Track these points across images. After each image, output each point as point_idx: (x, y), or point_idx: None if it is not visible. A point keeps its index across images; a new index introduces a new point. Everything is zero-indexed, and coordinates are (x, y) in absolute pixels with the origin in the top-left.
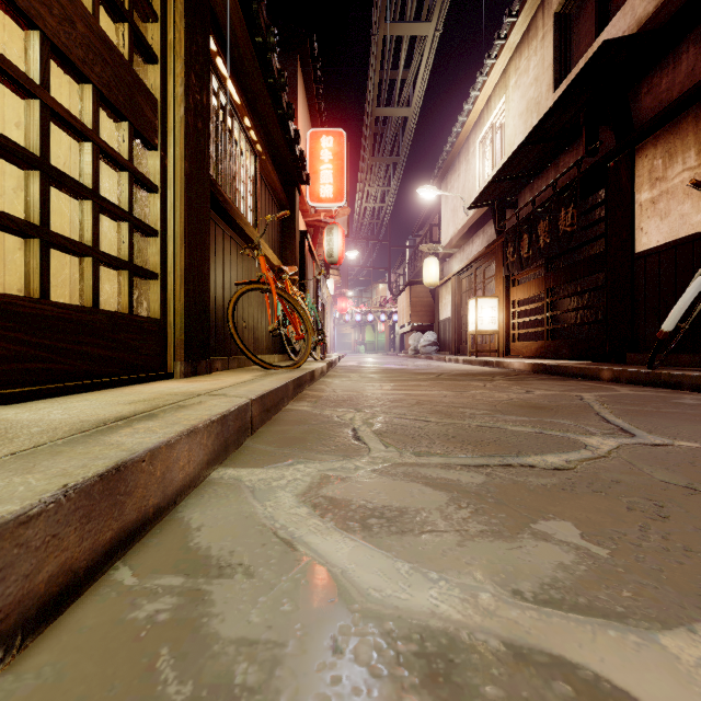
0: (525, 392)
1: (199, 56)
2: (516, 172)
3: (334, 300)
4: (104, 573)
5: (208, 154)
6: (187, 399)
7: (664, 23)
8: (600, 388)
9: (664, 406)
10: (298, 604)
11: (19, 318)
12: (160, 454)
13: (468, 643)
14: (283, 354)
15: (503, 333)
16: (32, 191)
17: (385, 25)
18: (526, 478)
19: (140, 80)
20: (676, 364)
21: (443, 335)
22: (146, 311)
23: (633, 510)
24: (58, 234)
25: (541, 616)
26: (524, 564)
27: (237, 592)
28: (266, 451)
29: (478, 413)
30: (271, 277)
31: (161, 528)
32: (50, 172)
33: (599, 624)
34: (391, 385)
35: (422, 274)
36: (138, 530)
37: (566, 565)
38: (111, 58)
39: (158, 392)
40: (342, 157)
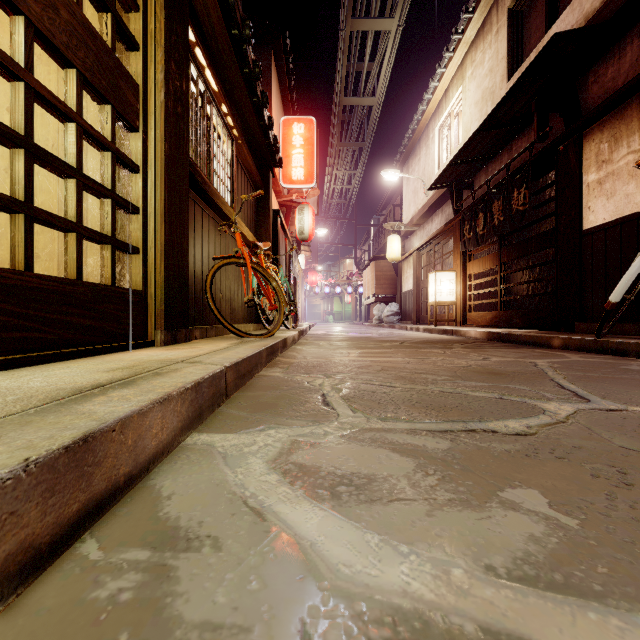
0: (482, 359)
1: (179, 45)
2: (472, 156)
3: (305, 274)
4: (70, 546)
5: (187, 137)
6: (164, 366)
7: (610, 17)
8: (552, 355)
9: (613, 372)
10: (266, 581)
11: (3, 289)
12: (131, 422)
13: (442, 628)
14: (257, 323)
15: (460, 304)
16: (16, 168)
17: (351, 21)
18: (489, 443)
19: (122, 66)
20: (621, 332)
21: (404, 306)
22: (128, 283)
23: (597, 478)
24: (42, 210)
25: (517, 595)
26: (494, 536)
27: (203, 567)
28: (239, 417)
29: (439, 379)
30: (246, 252)
31: (132, 496)
32: (35, 150)
33: (578, 605)
34: (358, 352)
35: (385, 250)
36: (108, 500)
37: (537, 537)
38: (94, 44)
39: (137, 360)
40: (312, 142)
